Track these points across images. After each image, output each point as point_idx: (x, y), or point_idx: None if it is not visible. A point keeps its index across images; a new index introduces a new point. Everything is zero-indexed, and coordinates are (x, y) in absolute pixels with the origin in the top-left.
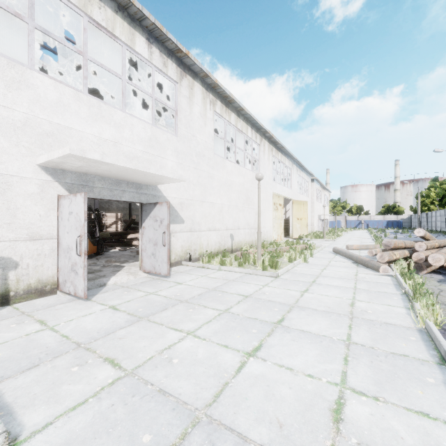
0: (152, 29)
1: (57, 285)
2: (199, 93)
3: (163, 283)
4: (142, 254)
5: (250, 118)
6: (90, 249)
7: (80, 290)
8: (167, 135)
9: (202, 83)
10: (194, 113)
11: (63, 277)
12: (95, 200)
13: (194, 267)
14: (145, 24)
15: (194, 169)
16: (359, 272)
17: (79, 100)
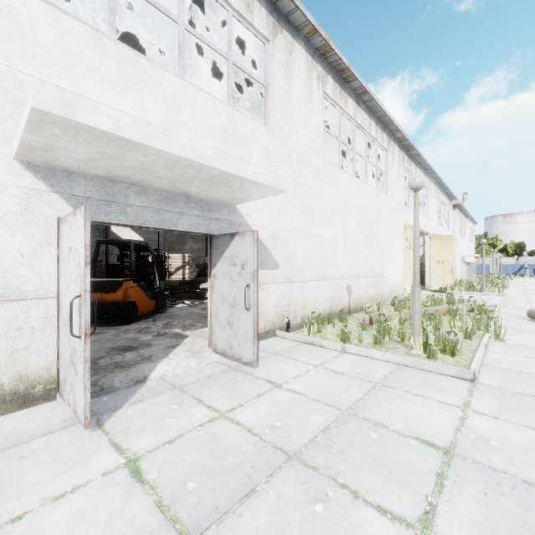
0: None
1: (57, 383)
2: (302, 62)
3: (245, 381)
4: (211, 320)
5: (375, 107)
6: (146, 306)
7: (79, 407)
8: (252, 124)
9: (306, 47)
10: (294, 93)
11: (62, 371)
12: (160, 238)
13: (296, 343)
14: None
15: (294, 182)
16: None
17: (100, 47)
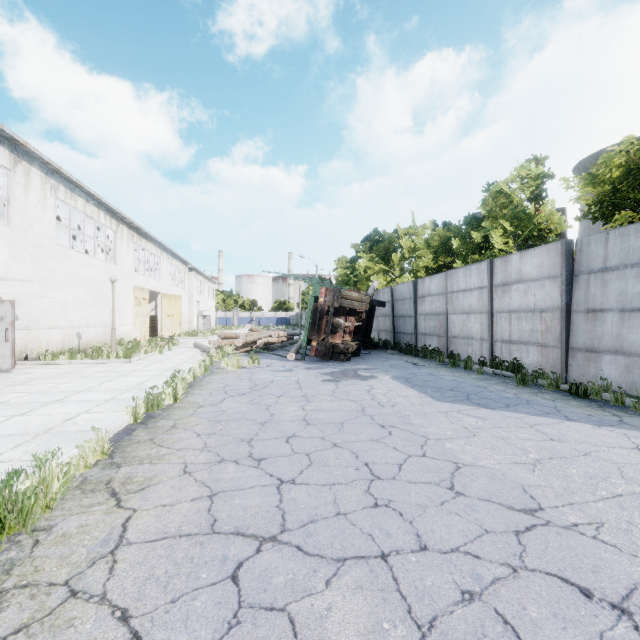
0: None
1: None
2: (38, 179)
3: (10, 374)
4: None
5: (103, 203)
6: None
7: None
8: None
9: (41, 168)
10: (32, 202)
11: None
12: None
13: (36, 365)
14: None
15: (32, 262)
16: (199, 355)
17: None
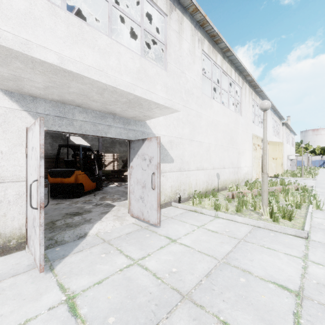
0: None
1: (26, 238)
2: (188, 30)
3: (152, 237)
4: (130, 196)
5: (234, 60)
6: (89, 186)
7: (37, 257)
8: (156, 69)
9: (191, 20)
10: (183, 50)
11: (29, 231)
12: (99, 143)
13: (185, 211)
14: None
15: (183, 107)
16: None
17: (55, 15)
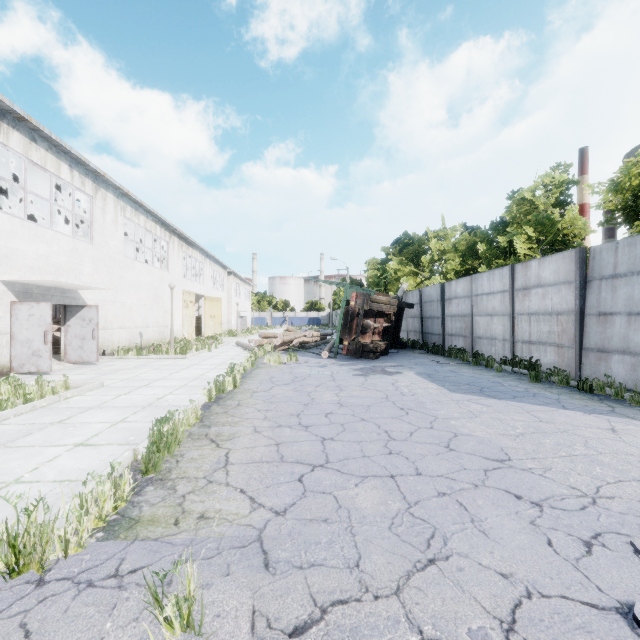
0: (76, 159)
1: (10, 369)
2: (112, 202)
3: (97, 366)
4: (66, 348)
5: (160, 218)
6: None
7: (46, 367)
8: (85, 245)
9: (114, 193)
10: (107, 222)
11: (19, 362)
12: None
13: (112, 359)
14: (70, 155)
15: (107, 273)
16: (242, 353)
17: (24, 226)
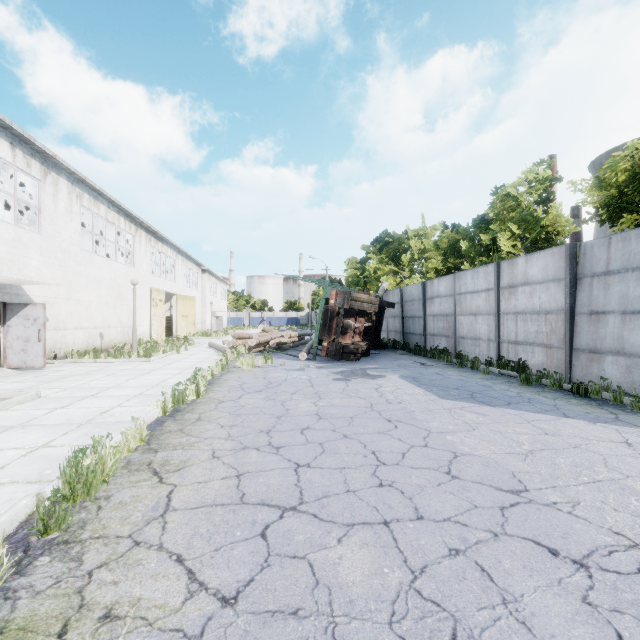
0: (18, 135)
1: None
2: (65, 189)
3: (43, 372)
4: (6, 351)
5: (124, 209)
6: None
7: None
8: (31, 234)
9: (68, 178)
10: (60, 210)
11: None
12: None
13: (64, 364)
14: (10, 131)
15: (60, 267)
16: (214, 355)
17: None
